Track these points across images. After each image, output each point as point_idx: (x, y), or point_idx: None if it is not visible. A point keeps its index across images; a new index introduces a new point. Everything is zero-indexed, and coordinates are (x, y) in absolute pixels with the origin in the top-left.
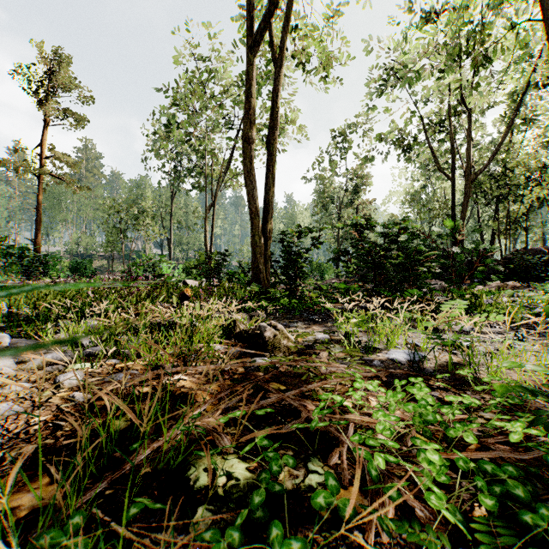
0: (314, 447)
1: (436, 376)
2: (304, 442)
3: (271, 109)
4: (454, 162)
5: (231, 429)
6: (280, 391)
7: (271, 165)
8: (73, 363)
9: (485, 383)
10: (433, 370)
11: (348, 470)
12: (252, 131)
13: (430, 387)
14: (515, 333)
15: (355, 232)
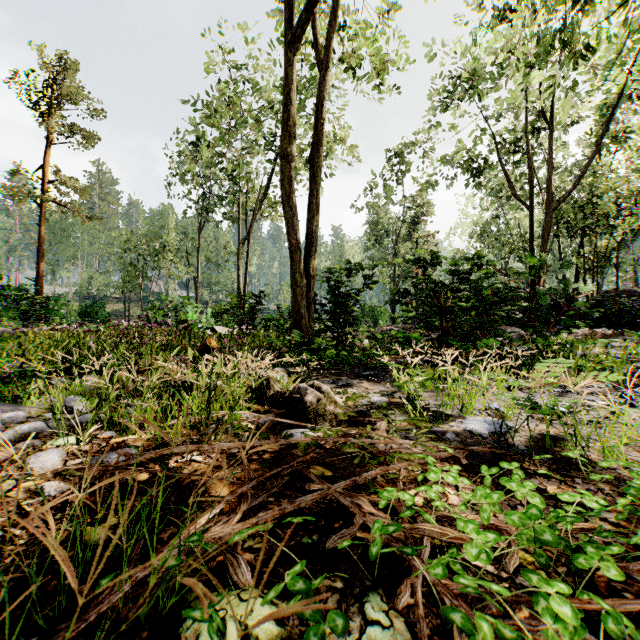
0: (373, 573)
1: (530, 455)
2: (358, 564)
3: (315, 120)
4: (532, 187)
5: (254, 541)
6: (325, 479)
7: (315, 189)
8: (56, 436)
9: (597, 465)
10: (525, 446)
11: (426, 616)
12: (292, 146)
13: (525, 472)
14: (620, 394)
15: (417, 269)
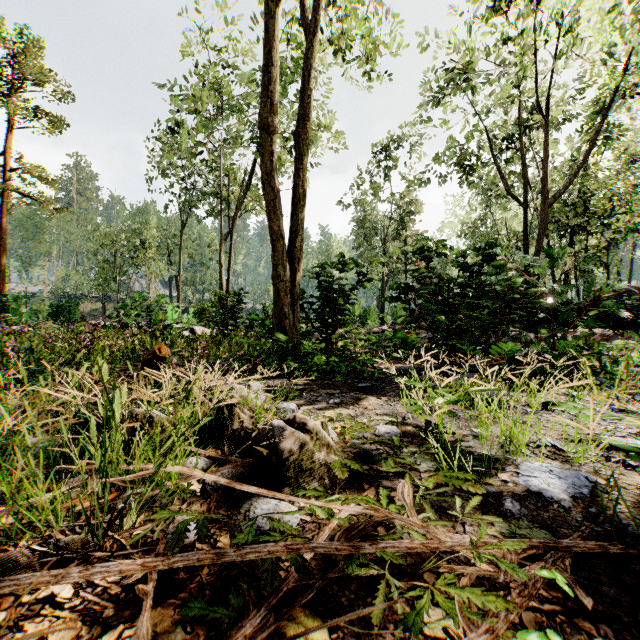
0: None
1: None
2: None
3: (301, 91)
4: (526, 183)
5: None
6: None
7: (301, 169)
8: None
9: None
10: None
11: None
12: (273, 116)
13: None
14: None
15: (418, 262)
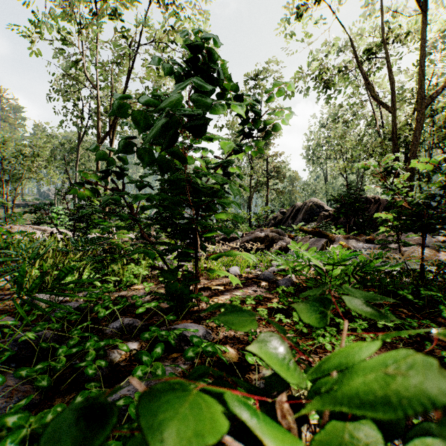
0: None
1: None
2: None
3: None
4: (393, 90)
5: None
6: None
7: None
8: None
9: None
10: None
11: None
12: None
13: None
14: None
15: None
